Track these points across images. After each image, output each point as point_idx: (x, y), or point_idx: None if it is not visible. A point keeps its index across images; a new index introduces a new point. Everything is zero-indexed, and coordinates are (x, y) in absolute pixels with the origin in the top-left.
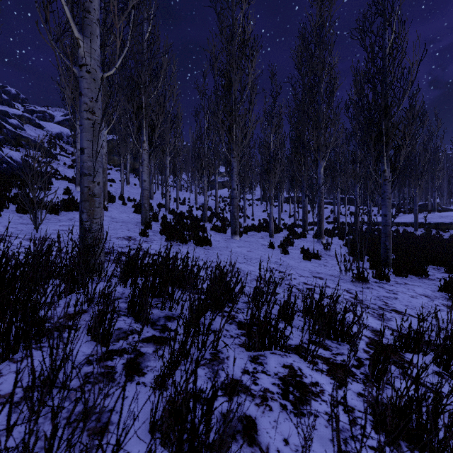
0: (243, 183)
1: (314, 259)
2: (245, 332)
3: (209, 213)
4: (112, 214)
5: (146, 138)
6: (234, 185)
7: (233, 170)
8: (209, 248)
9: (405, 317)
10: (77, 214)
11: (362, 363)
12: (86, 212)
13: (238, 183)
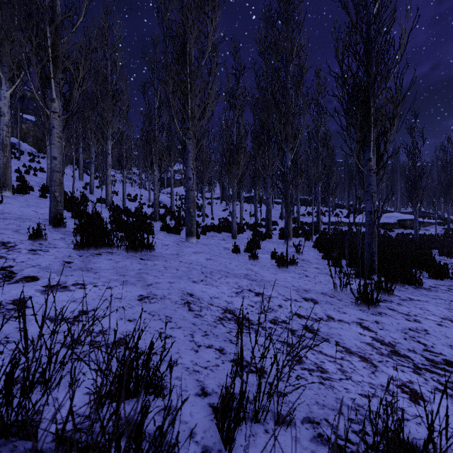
0: (202, 178)
1: (290, 266)
2: None
3: (163, 211)
4: (8, 207)
5: (58, 95)
6: (190, 173)
7: (189, 155)
8: (149, 258)
9: None
10: None
11: None
12: None
13: (194, 171)
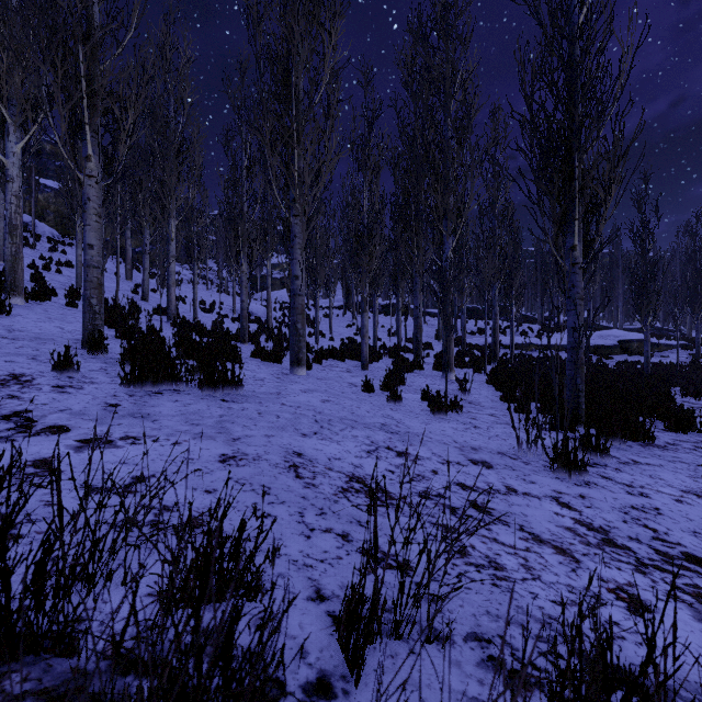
0: (315, 276)
1: (450, 412)
2: None
3: (255, 327)
4: (19, 321)
5: (95, 151)
6: (296, 269)
7: (295, 241)
8: (234, 399)
9: None
10: None
11: None
12: None
13: (303, 266)
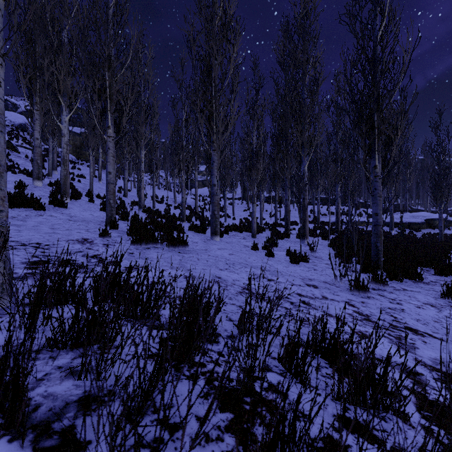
0: (224, 181)
1: (302, 262)
2: (235, 449)
3: (188, 212)
4: (72, 211)
5: (112, 123)
6: (214, 180)
7: (214, 165)
8: (184, 252)
9: (426, 339)
10: (25, 211)
11: None
12: None
13: (218, 179)
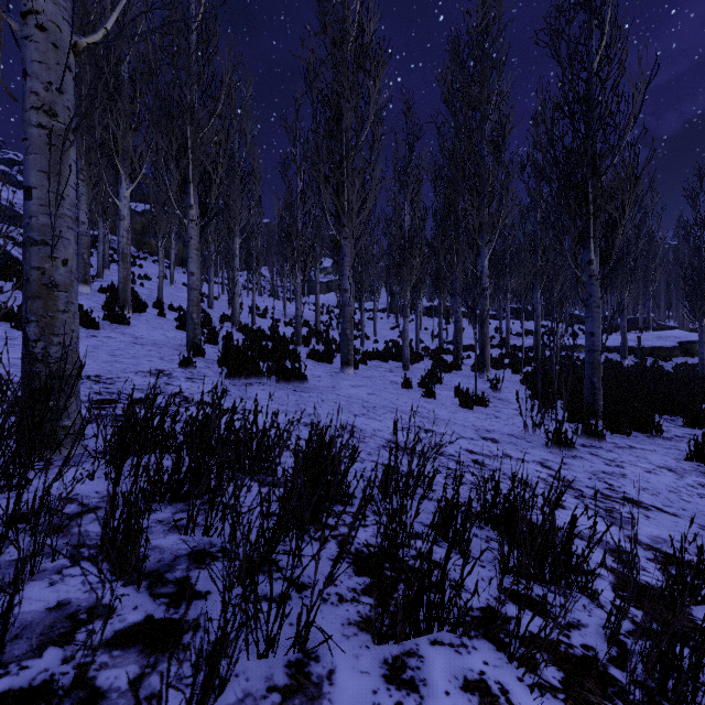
0: (361, 283)
1: (478, 406)
2: (374, 599)
3: (305, 331)
4: (137, 330)
5: (195, 200)
6: (346, 283)
7: (345, 260)
8: (302, 390)
9: (650, 513)
10: None
11: (626, 648)
12: (36, 321)
13: (352, 281)
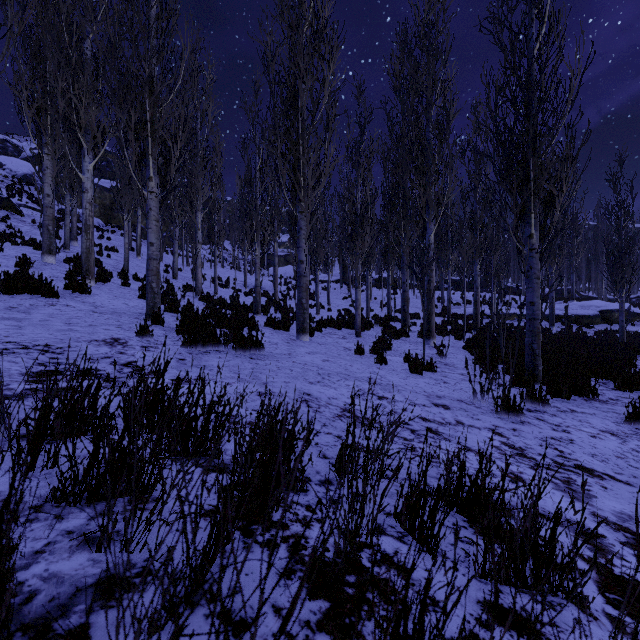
0: (316, 256)
1: (426, 371)
2: None
3: (264, 300)
4: (98, 299)
5: (155, 173)
6: (302, 255)
7: (301, 233)
8: (259, 357)
9: (606, 483)
10: (29, 298)
11: None
12: None
13: (307, 253)
